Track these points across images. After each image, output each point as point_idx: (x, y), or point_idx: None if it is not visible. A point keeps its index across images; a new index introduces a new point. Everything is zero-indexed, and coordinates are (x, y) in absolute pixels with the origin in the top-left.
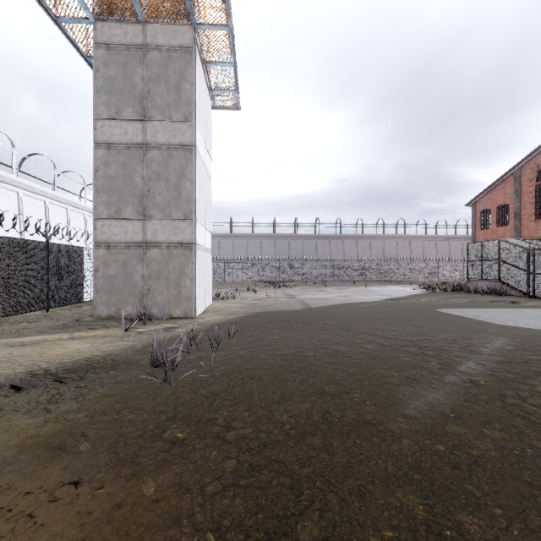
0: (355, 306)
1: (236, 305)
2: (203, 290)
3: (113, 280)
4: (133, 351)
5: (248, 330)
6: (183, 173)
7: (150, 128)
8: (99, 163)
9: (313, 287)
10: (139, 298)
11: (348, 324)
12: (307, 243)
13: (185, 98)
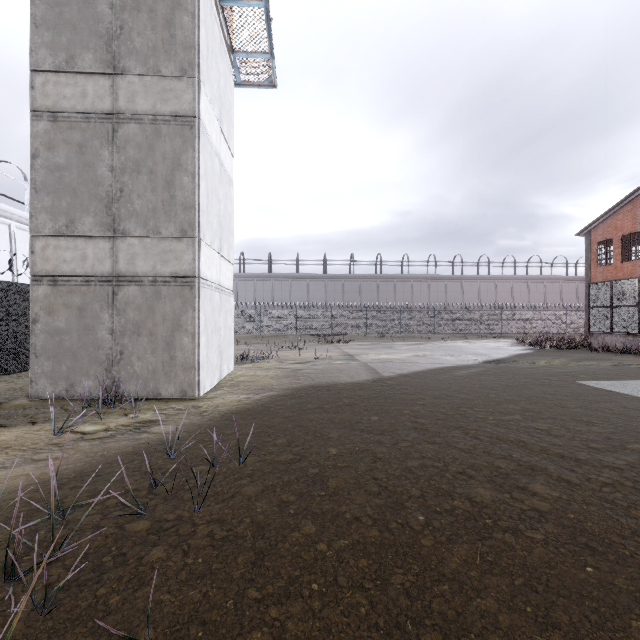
0: (448, 374)
1: (269, 373)
2: (216, 351)
3: (62, 336)
4: (20, 501)
5: (282, 427)
6: (178, 162)
7: (123, 86)
8: (38, 144)
9: (375, 342)
10: (106, 367)
11: (456, 413)
12: (366, 285)
13: (182, 39)
